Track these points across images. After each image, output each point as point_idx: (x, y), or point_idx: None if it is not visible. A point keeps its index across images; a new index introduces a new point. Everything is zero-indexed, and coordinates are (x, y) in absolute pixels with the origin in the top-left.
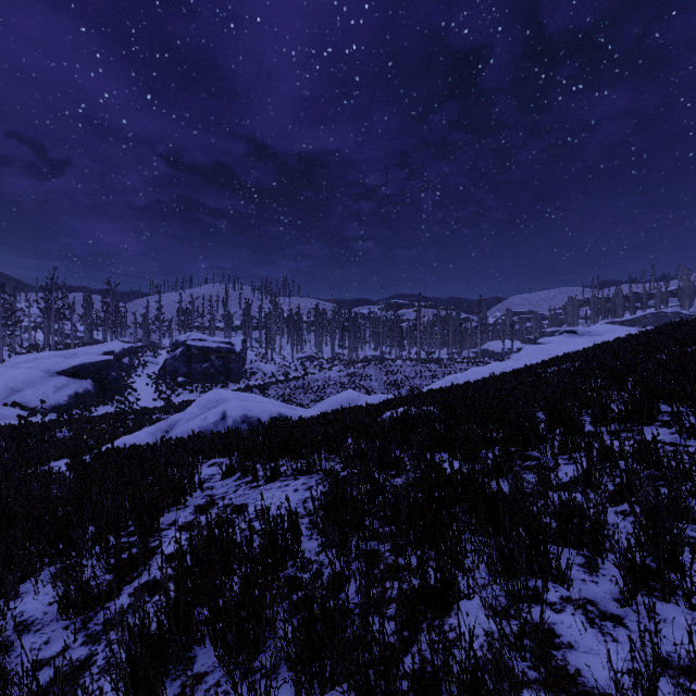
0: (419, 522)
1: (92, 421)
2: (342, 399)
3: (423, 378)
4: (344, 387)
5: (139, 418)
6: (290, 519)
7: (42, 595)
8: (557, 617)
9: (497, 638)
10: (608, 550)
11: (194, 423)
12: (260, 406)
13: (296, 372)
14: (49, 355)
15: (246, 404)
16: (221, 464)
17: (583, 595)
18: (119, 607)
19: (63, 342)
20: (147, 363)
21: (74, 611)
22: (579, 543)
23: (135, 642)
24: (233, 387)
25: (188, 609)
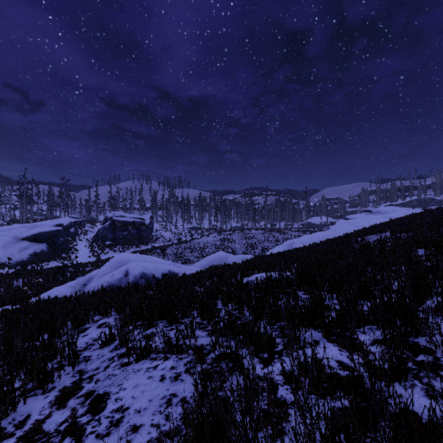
0: None
1: (42, 273)
2: (215, 258)
3: (270, 242)
4: (217, 248)
5: (76, 270)
6: None
7: None
8: None
9: None
10: None
11: (103, 279)
12: (155, 265)
13: (185, 237)
14: (18, 226)
15: (144, 263)
16: (99, 334)
17: None
18: None
19: (32, 217)
20: (87, 232)
21: None
22: None
23: None
24: (143, 248)
25: None
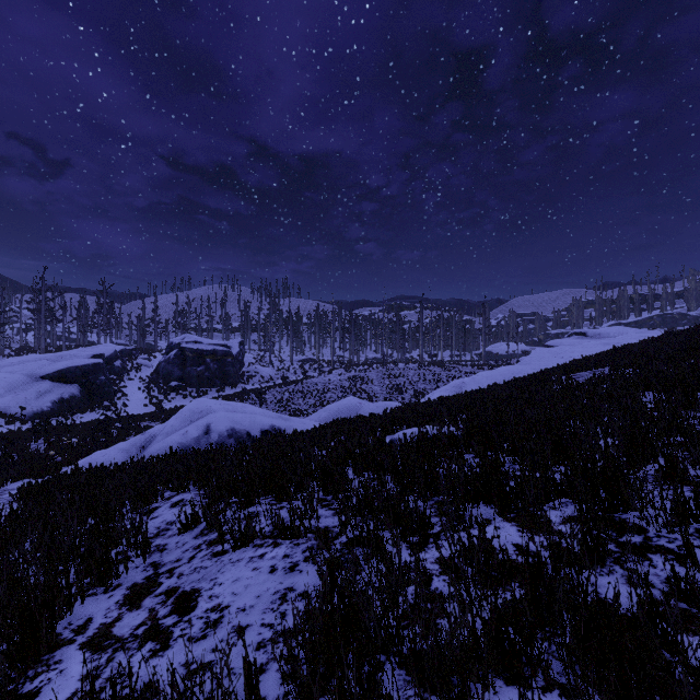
0: None
1: (74, 430)
2: (342, 407)
3: (427, 382)
4: (344, 392)
5: (126, 425)
6: None
7: None
8: None
9: None
10: None
11: (172, 439)
12: (250, 417)
13: (295, 375)
14: (34, 358)
15: (234, 415)
16: (178, 513)
17: None
18: None
19: (55, 344)
20: (140, 366)
21: None
22: None
23: None
24: (229, 391)
25: None
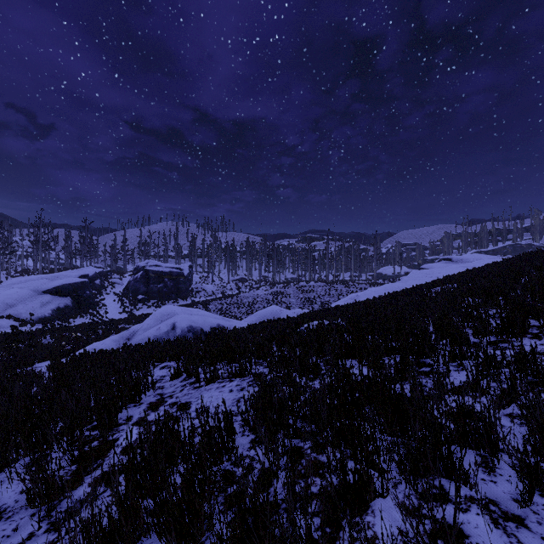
0: (336, 425)
1: (70, 330)
2: (267, 313)
3: (331, 296)
4: (269, 303)
5: (108, 327)
6: (226, 420)
7: (16, 484)
8: (464, 516)
9: (411, 538)
10: (501, 451)
11: (150, 332)
12: (202, 318)
13: (231, 291)
14: (37, 277)
15: (191, 317)
16: (170, 368)
17: (485, 494)
18: (79, 496)
19: (49, 267)
20: (114, 284)
21: (38, 503)
22: (475, 444)
23: (87, 537)
24: (182, 303)
25: (136, 504)
